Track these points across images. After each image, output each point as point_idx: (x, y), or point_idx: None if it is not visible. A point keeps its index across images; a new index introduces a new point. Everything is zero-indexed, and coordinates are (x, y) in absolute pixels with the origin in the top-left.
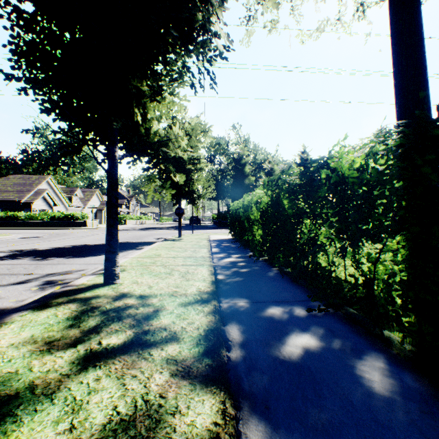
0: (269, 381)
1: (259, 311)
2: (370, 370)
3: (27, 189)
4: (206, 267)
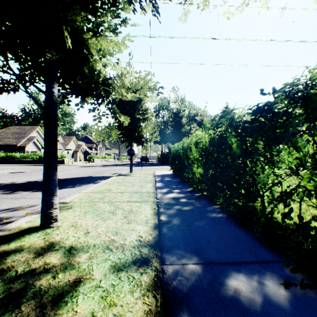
0: None
1: (217, 286)
2: None
3: (22, 136)
4: (149, 205)
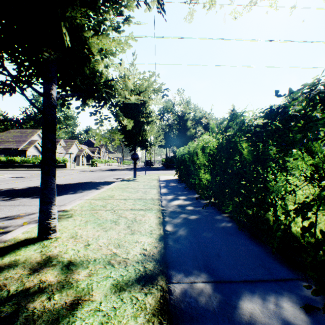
0: None
1: (230, 309)
2: None
3: (23, 140)
4: (154, 213)
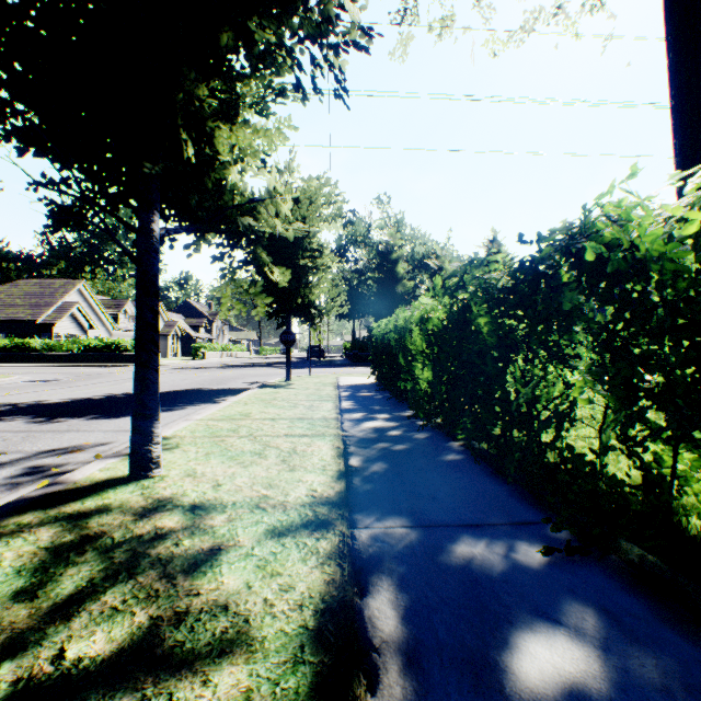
0: None
1: (438, 553)
2: None
3: (47, 302)
4: (328, 441)
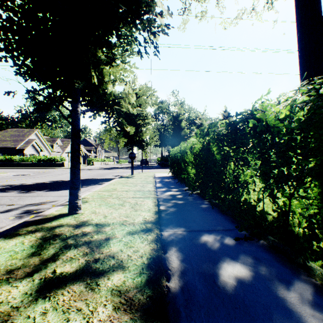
0: (206, 316)
1: (194, 240)
2: (301, 304)
3: (21, 139)
4: (151, 199)
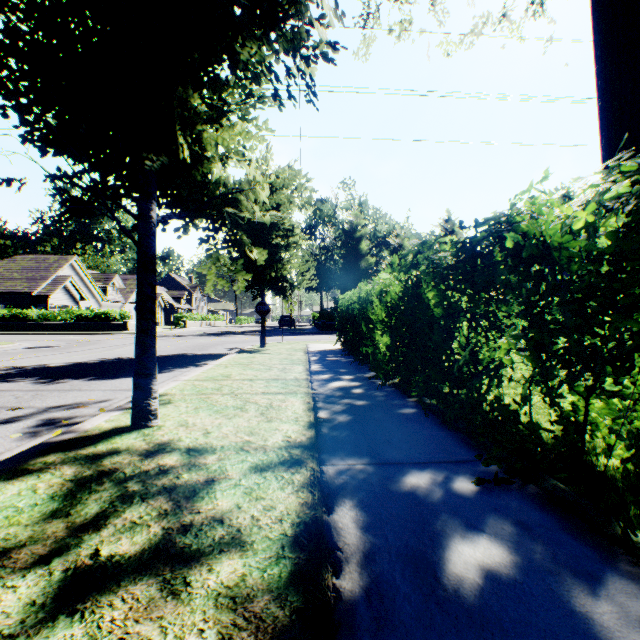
0: None
1: (391, 483)
2: (625, 629)
3: (42, 276)
4: (300, 398)
